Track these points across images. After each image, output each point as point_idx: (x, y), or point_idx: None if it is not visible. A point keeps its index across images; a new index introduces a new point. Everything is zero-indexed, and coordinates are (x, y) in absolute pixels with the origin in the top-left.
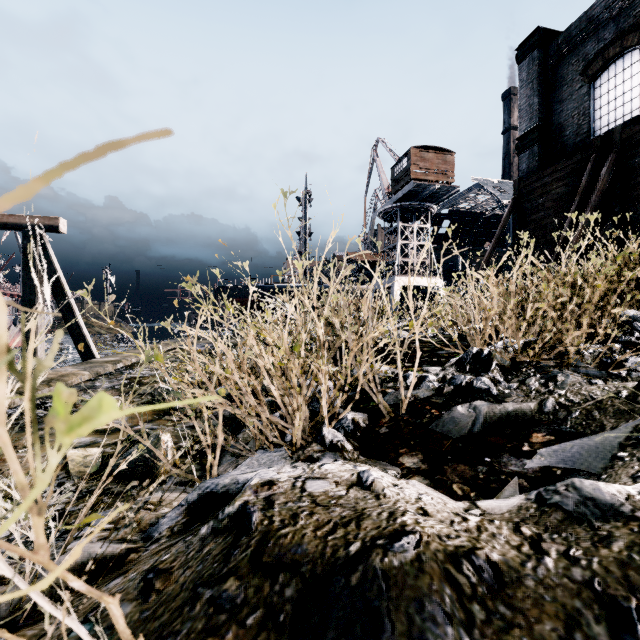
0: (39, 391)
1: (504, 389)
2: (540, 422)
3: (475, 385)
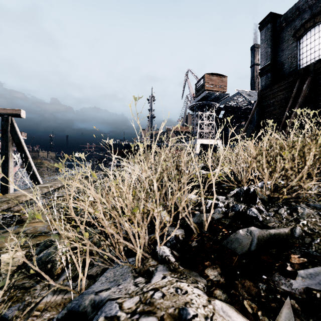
0: (1, 207)
1: (266, 216)
2: (294, 244)
3: (248, 213)
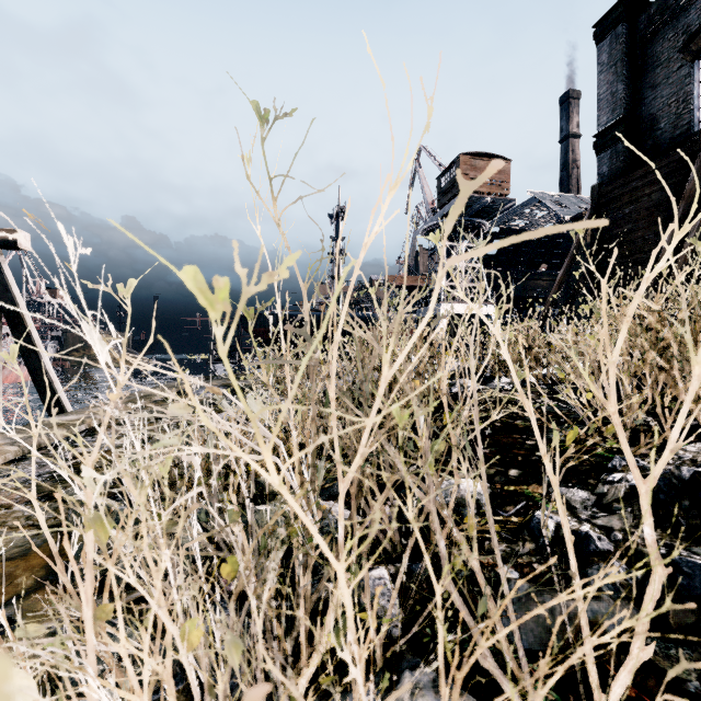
0: None
1: None
2: None
3: None
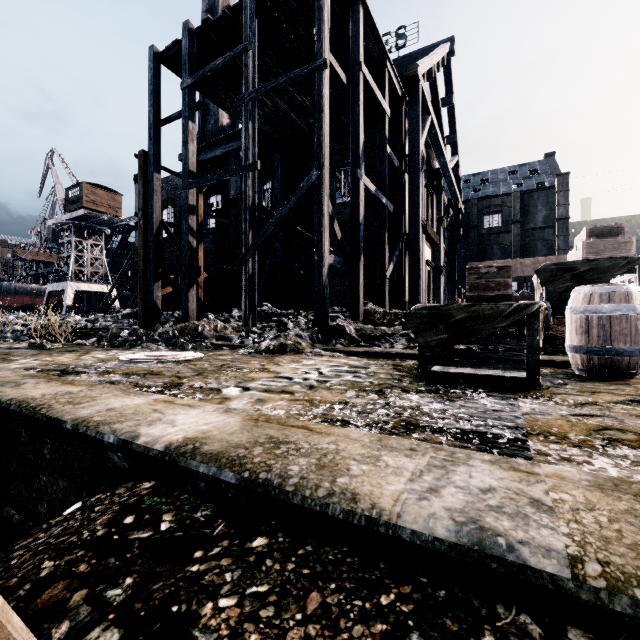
0: None
1: None
2: None
3: None
